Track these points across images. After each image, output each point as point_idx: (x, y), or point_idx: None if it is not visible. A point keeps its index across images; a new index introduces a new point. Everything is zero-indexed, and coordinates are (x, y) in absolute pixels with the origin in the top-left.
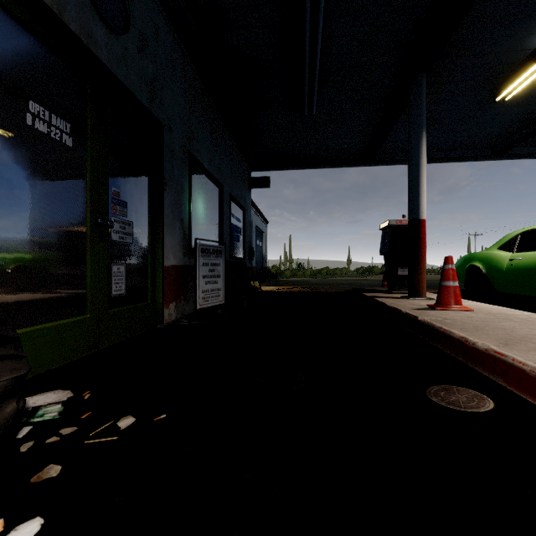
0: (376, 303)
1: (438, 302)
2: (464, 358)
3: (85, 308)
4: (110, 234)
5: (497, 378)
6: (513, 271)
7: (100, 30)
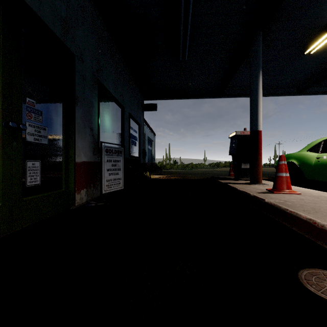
0: (229, 187)
1: (275, 188)
2: (312, 237)
3: None
4: (25, 136)
5: None
6: (320, 166)
7: None
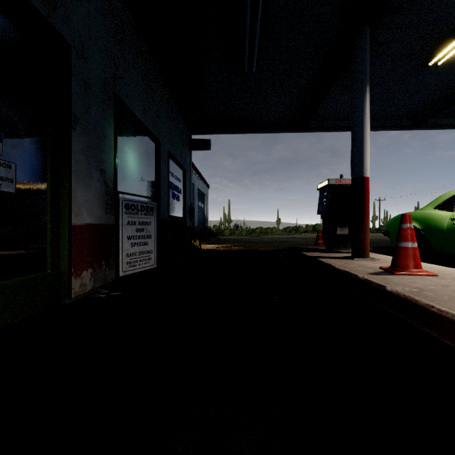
0: (320, 264)
1: (395, 265)
2: None
3: None
4: None
5: None
6: None
7: None
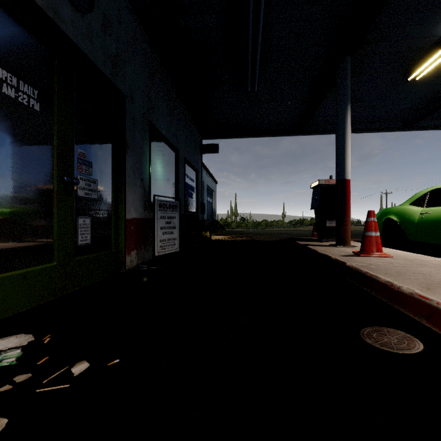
0: (308, 250)
1: (362, 250)
2: (389, 300)
3: (52, 257)
4: (77, 191)
5: (421, 319)
6: (424, 223)
7: (66, 7)
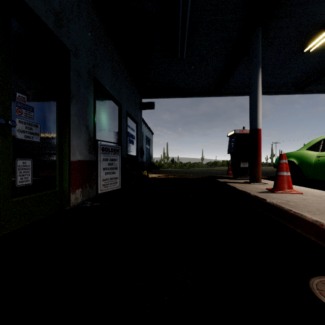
0: (228, 187)
1: (275, 187)
2: (319, 240)
3: None
4: (15, 133)
5: None
6: (320, 164)
7: None
